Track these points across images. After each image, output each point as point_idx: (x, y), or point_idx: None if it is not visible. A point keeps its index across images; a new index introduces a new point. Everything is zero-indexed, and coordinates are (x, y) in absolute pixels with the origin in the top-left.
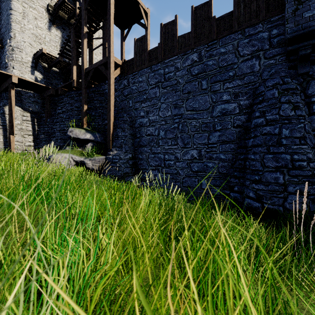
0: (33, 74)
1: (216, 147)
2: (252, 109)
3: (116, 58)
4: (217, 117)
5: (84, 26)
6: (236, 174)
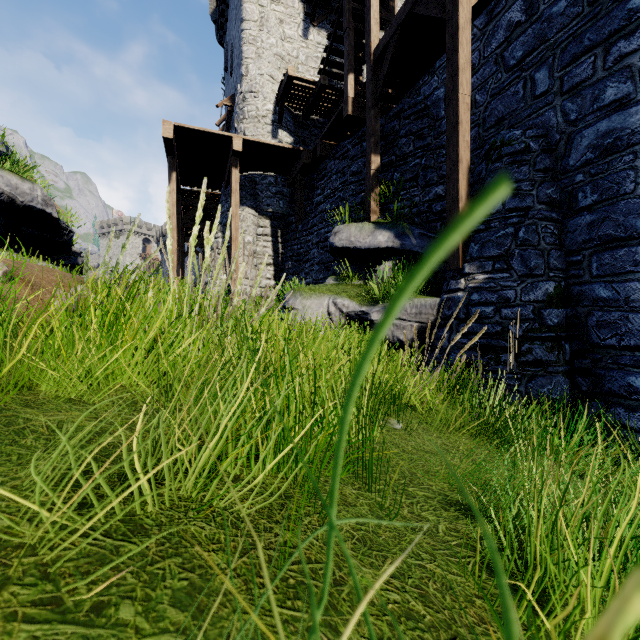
0: (276, 137)
1: None
2: None
3: None
4: None
5: None
6: None
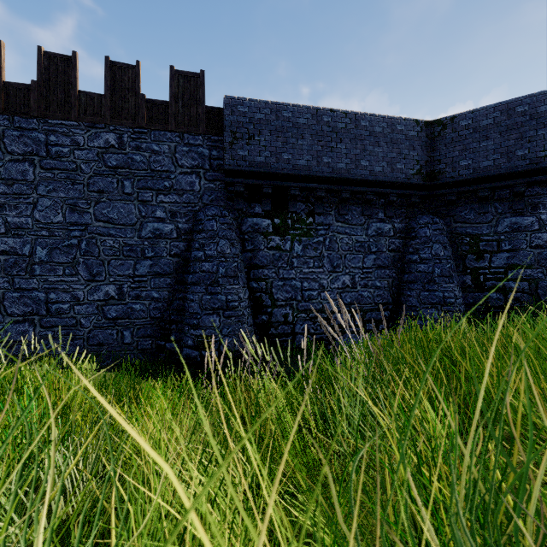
0: None
1: (146, 281)
2: (192, 236)
3: None
4: (148, 239)
5: None
6: (173, 319)
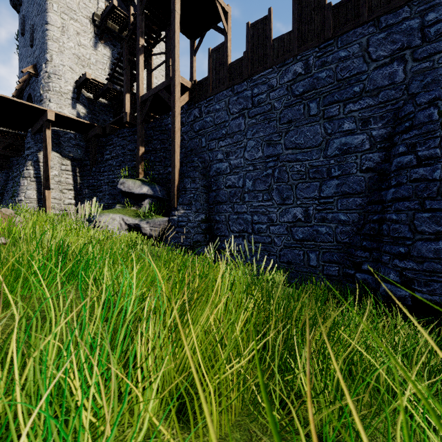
0: (75, 108)
1: (332, 203)
2: (392, 141)
3: (183, 79)
4: (334, 157)
5: (140, 38)
6: (365, 245)
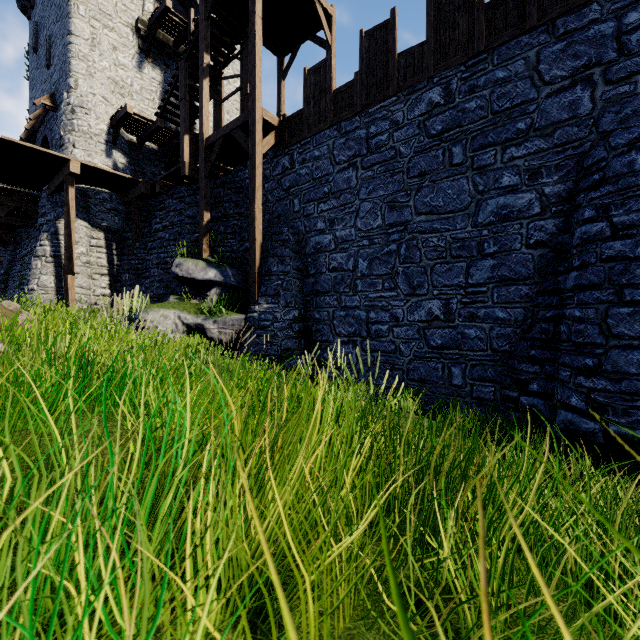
0: (110, 156)
1: (485, 293)
2: (573, 202)
3: (267, 113)
4: (487, 225)
5: (204, 53)
6: (534, 355)
